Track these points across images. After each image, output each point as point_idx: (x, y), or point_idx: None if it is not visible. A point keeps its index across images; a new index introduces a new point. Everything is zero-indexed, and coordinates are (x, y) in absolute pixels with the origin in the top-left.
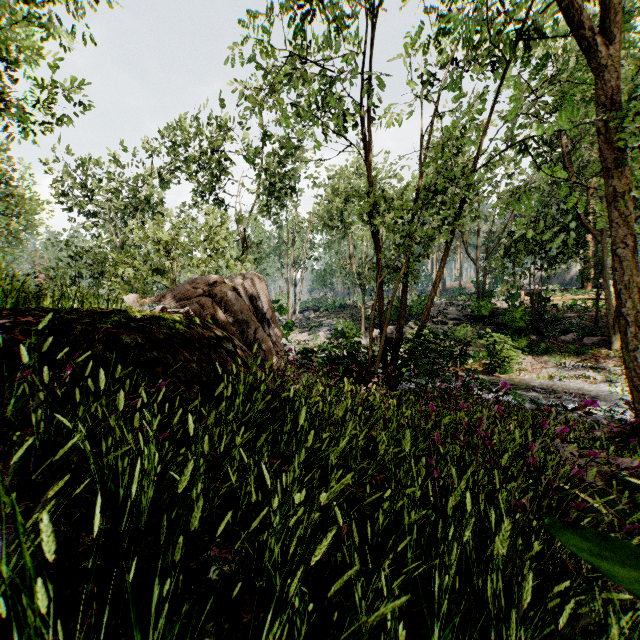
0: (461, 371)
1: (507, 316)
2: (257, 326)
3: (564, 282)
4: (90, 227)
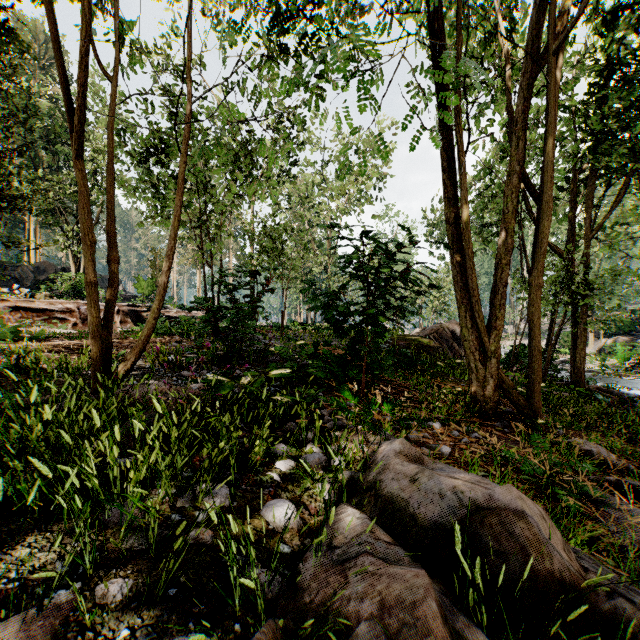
0: None
1: None
2: (453, 341)
3: None
4: None
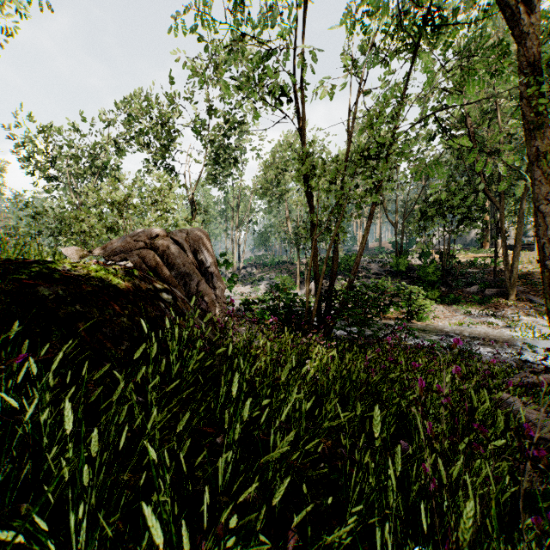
0: (384, 319)
1: (421, 271)
2: (200, 279)
3: (465, 243)
4: (51, 190)
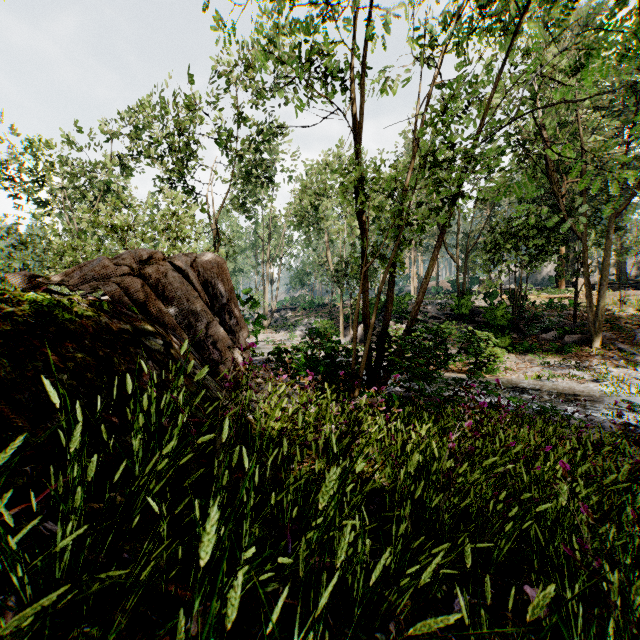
0: (446, 371)
1: (489, 314)
2: (211, 319)
3: (536, 282)
4: (42, 215)
